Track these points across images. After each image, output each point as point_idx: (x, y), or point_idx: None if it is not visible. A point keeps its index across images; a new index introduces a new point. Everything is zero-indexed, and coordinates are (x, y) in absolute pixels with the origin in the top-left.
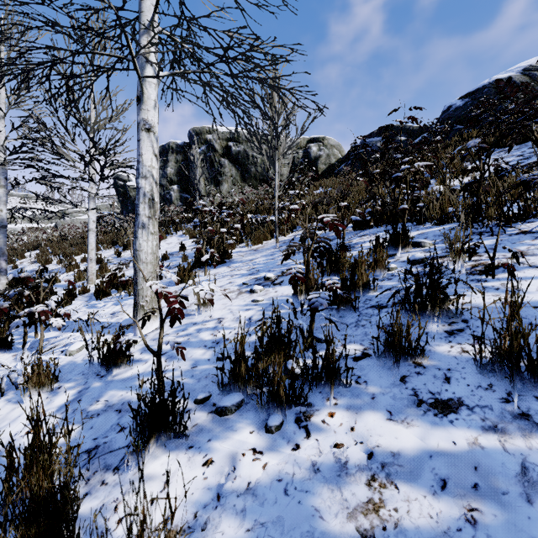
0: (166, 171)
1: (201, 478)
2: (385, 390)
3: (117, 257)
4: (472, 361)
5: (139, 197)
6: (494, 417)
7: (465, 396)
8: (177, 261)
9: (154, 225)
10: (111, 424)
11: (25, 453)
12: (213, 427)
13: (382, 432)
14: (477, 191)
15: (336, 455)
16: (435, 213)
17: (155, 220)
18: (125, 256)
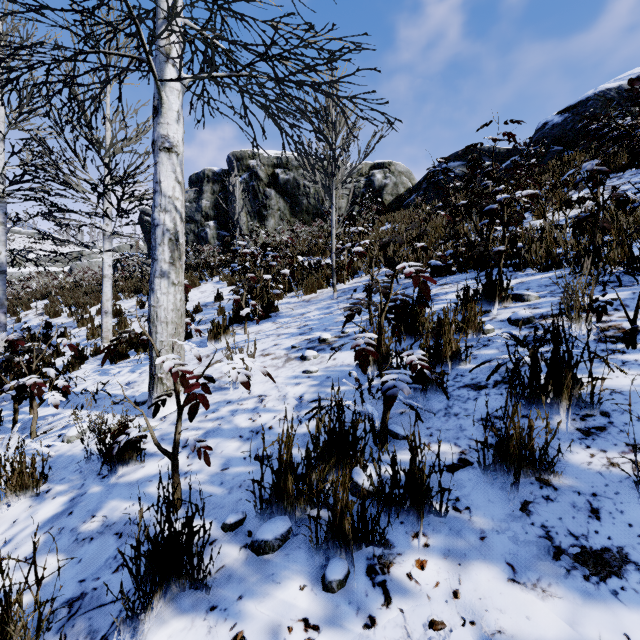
0: (201, 204)
1: None
2: (500, 525)
3: (140, 309)
4: (629, 481)
5: (157, 238)
6: None
7: (629, 545)
8: (212, 315)
9: (176, 274)
10: (106, 557)
11: None
12: (247, 573)
13: (504, 604)
14: (592, 227)
15: None
16: (539, 257)
17: (177, 267)
18: None
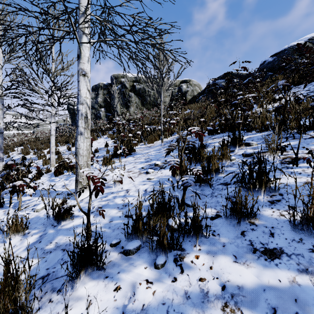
0: (98, 100)
1: (112, 300)
2: (231, 241)
3: (68, 151)
4: (287, 221)
5: (78, 116)
6: (305, 262)
7: (284, 246)
8: (103, 153)
9: (87, 133)
10: (58, 259)
11: (0, 281)
12: (121, 263)
13: (231, 271)
14: (283, 111)
15: (201, 286)
16: (258, 125)
17: (88, 130)
18: (73, 150)
